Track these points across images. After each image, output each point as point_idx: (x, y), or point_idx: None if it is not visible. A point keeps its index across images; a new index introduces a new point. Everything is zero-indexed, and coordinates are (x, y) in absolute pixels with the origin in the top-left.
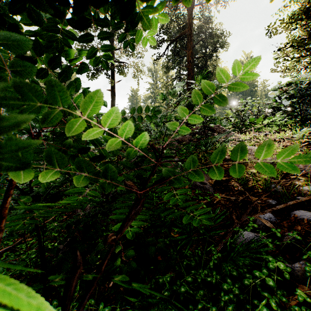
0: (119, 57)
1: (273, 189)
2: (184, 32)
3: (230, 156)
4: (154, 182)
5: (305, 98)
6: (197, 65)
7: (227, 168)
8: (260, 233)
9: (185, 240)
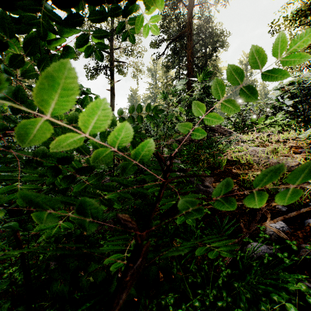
0: (118, 57)
1: None
2: (184, 31)
3: (233, 158)
4: (162, 214)
5: (308, 97)
6: (196, 65)
7: (230, 170)
8: (273, 245)
9: (190, 253)
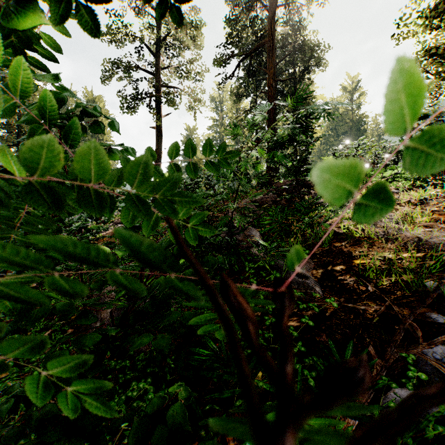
0: (168, 80)
1: (435, 293)
2: (263, 42)
3: (341, 228)
4: None
5: None
6: (281, 92)
7: (339, 248)
8: None
9: None
